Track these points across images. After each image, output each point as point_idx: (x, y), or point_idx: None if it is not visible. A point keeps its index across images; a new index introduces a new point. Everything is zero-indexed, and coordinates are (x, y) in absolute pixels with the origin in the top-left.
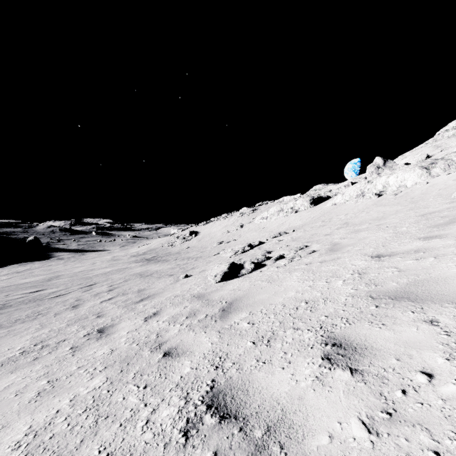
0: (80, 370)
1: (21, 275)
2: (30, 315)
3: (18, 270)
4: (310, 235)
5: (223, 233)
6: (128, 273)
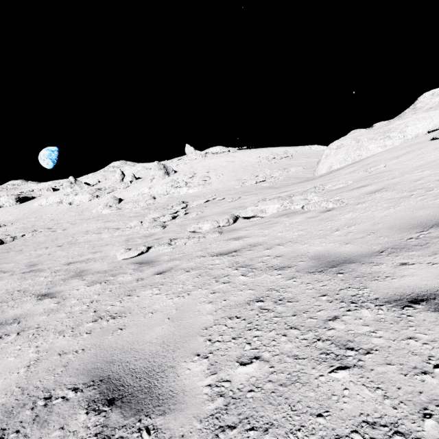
0: None
1: None
2: None
3: None
4: (32, 226)
5: None
6: None
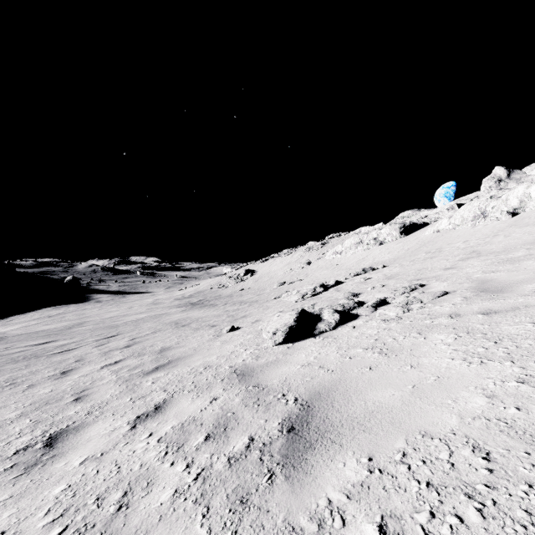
0: None
1: (51, 320)
2: None
3: (51, 314)
4: (415, 270)
5: (285, 272)
6: (163, 321)
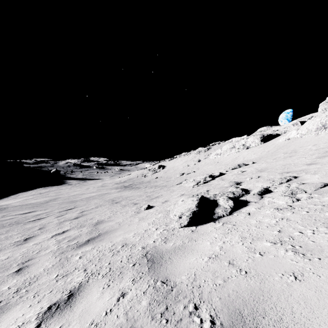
0: None
1: (40, 195)
2: None
3: (41, 192)
4: (280, 165)
5: (184, 166)
6: (104, 199)
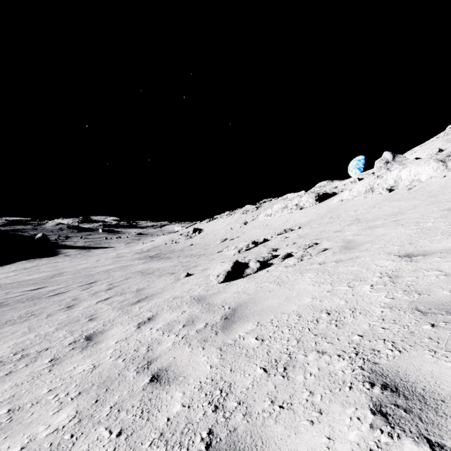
0: (50, 394)
1: (27, 271)
2: (23, 315)
3: (26, 266)
4: (318, 232)
5: (226, 230)
6: (130, 271)
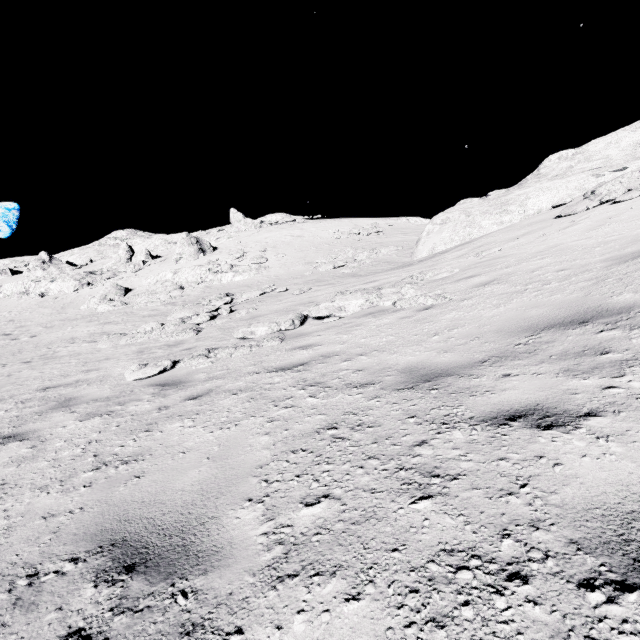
0: None
1: None
2: None
3: None
4: None
5: None
6: None
